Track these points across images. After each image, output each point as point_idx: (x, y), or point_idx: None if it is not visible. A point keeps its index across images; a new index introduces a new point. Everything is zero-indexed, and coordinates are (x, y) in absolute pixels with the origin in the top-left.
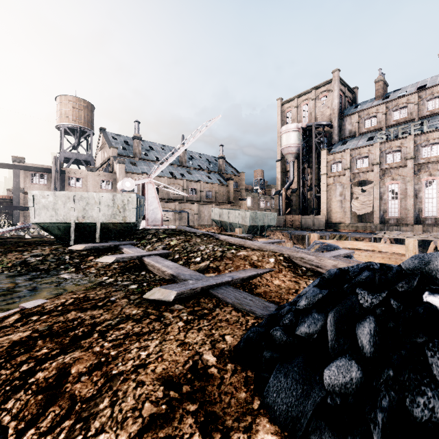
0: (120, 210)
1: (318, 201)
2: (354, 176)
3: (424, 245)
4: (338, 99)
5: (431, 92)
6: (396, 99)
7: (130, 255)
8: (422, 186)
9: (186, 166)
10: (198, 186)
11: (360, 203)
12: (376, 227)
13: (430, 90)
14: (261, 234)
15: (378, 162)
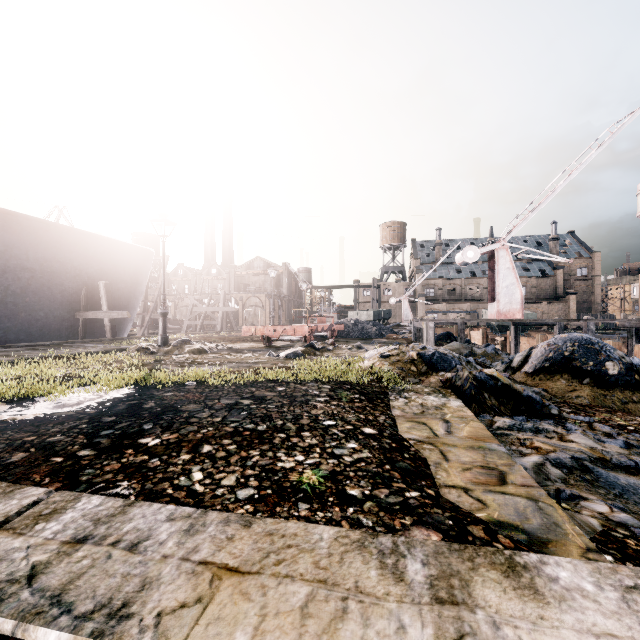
0: (369, 316)
1: None
2: None
3: None
4: None
5: None
6: None
7: None
8: None
9: None
10: None
11: None
12: None
13: None
14: None
15: None
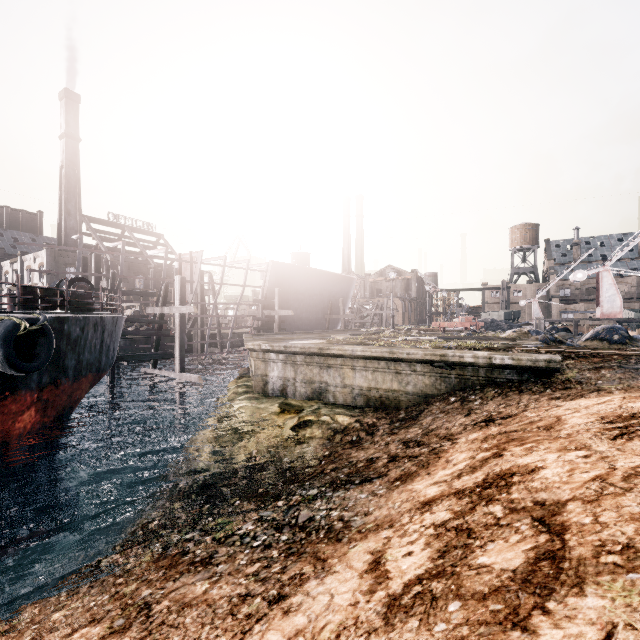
0: (500, 317)
1: None
2: None
3: None
4: None
5: None
6: None
7: None
8: None
9: None
10: None
11: None
12: None
13: None
14: None
15: None
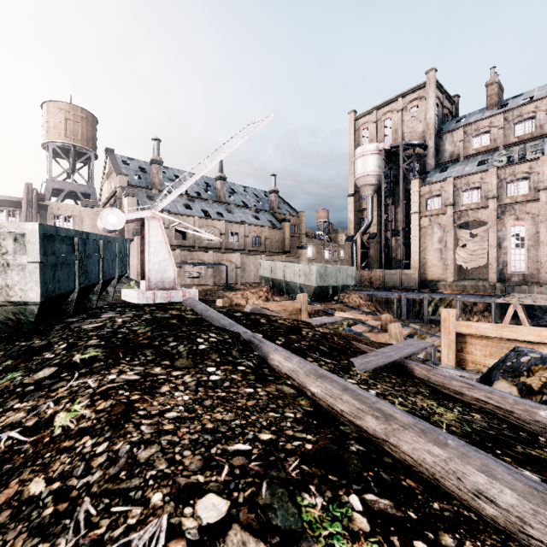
0: None
1: (407, 250)
2: (459, 215)
3: None
4: (434, 109)
5: None
6: (519, 107)
7: None
8: None
9: (225, 202)
10: (242, 230)
11: (468, 253)
12: (495, 287)
13: None
14: (333, 299)
15: (495, 195)
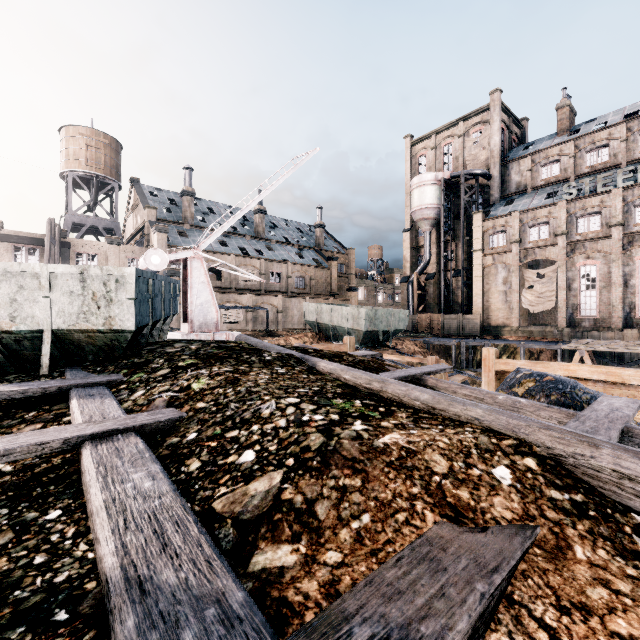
0: (99, 303)
1: (469, 292)
2: (525, 253)
3: None
4: (499, 134)
5: None
6: (592, 134)
7: (40, 439)
8: (635, 269)
9: (265, 238)
10: (284, 270)
11: (535, 295)
12: (563, 332)
13: None
14: (384, 345)
15: (564, 232)
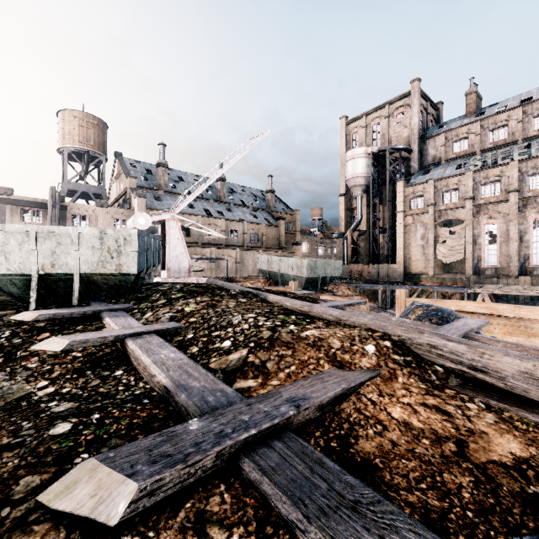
0: (112, 254)
1: (393, 246)
2: (439, 214)
3: (532, 303)
4: (418, 116)
5: (538, 106)
6: (494, 116)
7: (102, 335)
8: (528, 227)
9: (225, 201)
10: (240, 227)
11: (447, 248)
12: (470, 279)
13: (538, 104)
14: (322, 289)
15: (471, 196)
